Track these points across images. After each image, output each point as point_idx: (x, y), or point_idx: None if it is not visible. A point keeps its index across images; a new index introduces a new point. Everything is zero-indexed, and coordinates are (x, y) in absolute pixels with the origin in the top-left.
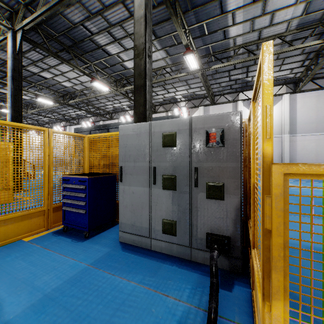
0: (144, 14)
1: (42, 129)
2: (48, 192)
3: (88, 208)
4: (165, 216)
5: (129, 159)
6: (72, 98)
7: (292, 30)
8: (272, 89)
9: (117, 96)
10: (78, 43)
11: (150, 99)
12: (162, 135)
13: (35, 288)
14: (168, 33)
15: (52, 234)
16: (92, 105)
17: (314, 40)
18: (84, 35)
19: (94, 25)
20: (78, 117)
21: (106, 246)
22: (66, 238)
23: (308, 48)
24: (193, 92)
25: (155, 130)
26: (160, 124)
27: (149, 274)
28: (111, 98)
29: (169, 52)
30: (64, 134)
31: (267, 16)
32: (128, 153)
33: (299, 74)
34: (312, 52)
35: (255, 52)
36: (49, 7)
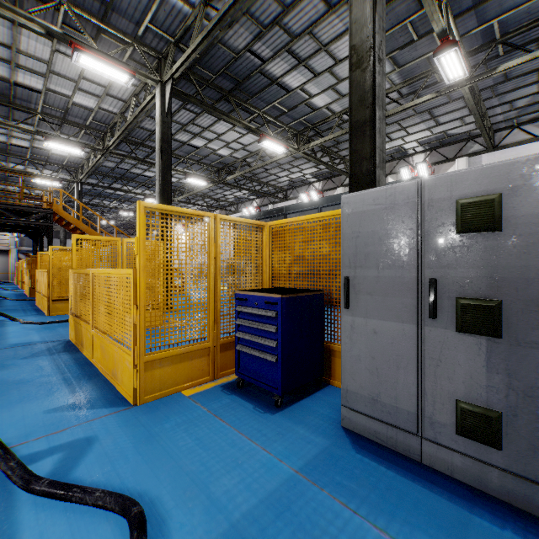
0: None
1: (206, 215)
2: (213, 318)
3: (281, 353)
4: (464, 396)
5: (365, 263)
6: (230, 173)
7: None
8: None
9: (297, 160)
10: (242, 83)
11: (382, 146)
12: (455, 205)
13: (213, 502)
14: (399, 21)
15: (221, 389)
16: (258, 179)
17: None
18: (251, 67)
19: (267, 46)
20: (237, 201)
21: (317, 432)
22: (243, 401)
23: None
24: (443, 131)
25: (434, 197)
26: (448, 181)
27: (444, 535)
28: (286, 166)
29: (398, 60)
30: (235, 223)
31: None
32: (363, 250)
33: None
34: None
35: None
36: (207, 33)
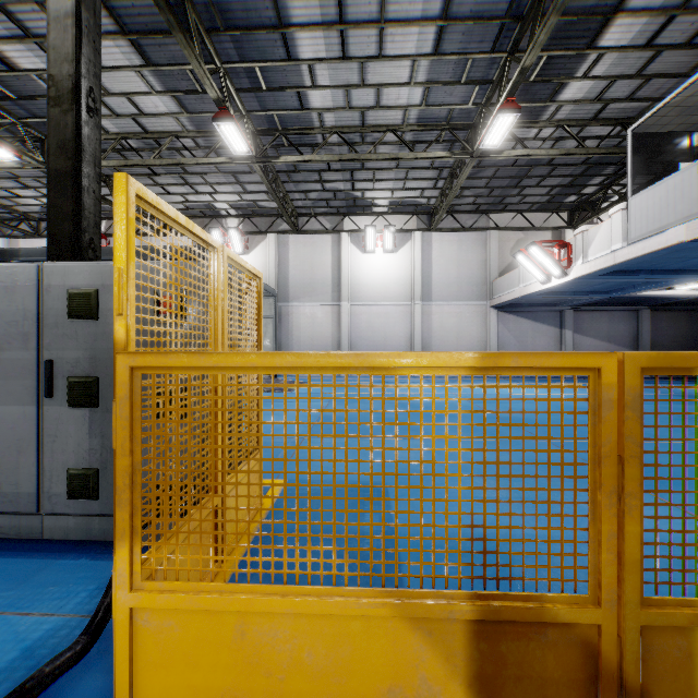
0: (73, 10)
1: None
2: None
3: None
4: (74, 463)
5: None
6: None
7: (412, 124)
8: (125, 245)
9: None
10: None
11: (95, 208)
12: (67, 294)
13: None
14: (177, 61)
15: None
16: None
17: (446, 150)
18: None
19: None
20: None
21: None
22: None
23: (439, 160)
24: (253, 200)
25: (52, 283)
26: (63, 271)
27: (8, 585)
28: (32, 182)
29: (185, 104)
30: None
31: (370, 89)
32: None
33: (434, 201)
34: (445, 168)
35: (360, 147)
36: None
